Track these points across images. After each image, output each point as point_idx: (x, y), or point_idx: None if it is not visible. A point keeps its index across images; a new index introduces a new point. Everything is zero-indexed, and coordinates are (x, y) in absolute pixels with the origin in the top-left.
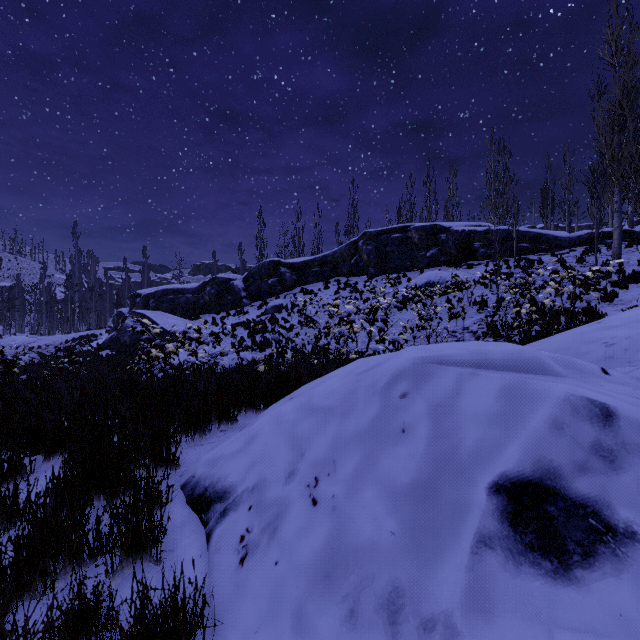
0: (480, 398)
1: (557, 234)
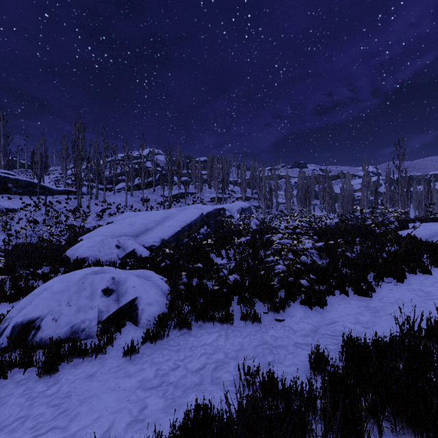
0: (111, 241)
1: (52, 187)
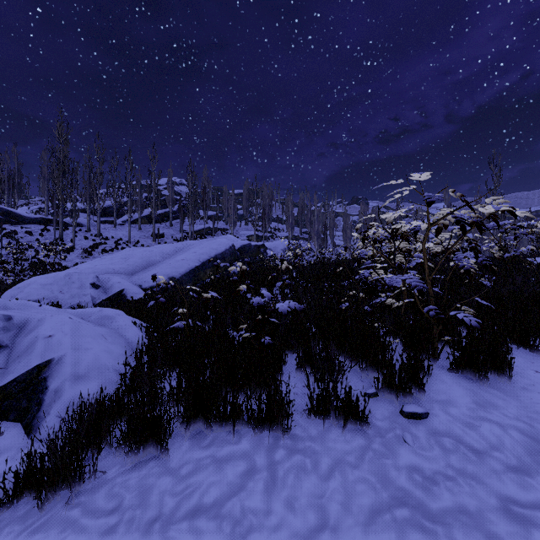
0: (84, 277)
1: (22, 214)
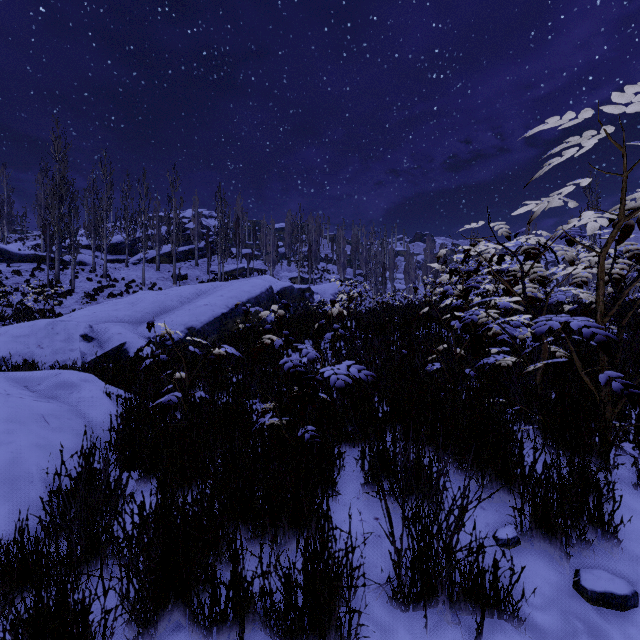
0: (72, 326)
1: (10, 249)
